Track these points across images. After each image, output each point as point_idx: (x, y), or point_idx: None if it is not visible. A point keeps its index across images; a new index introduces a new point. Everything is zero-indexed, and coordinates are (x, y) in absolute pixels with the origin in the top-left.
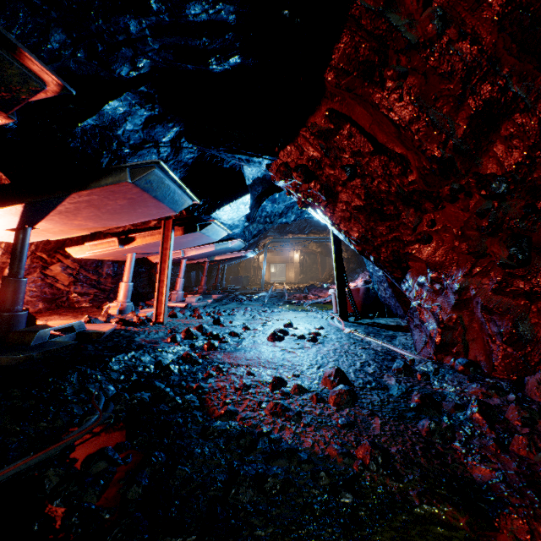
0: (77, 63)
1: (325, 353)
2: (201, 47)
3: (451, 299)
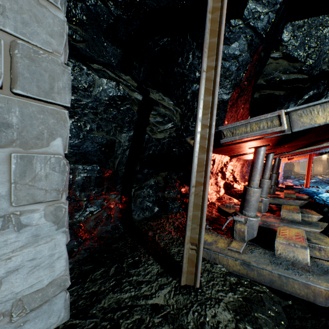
0: None
1: None
2: None
3: None
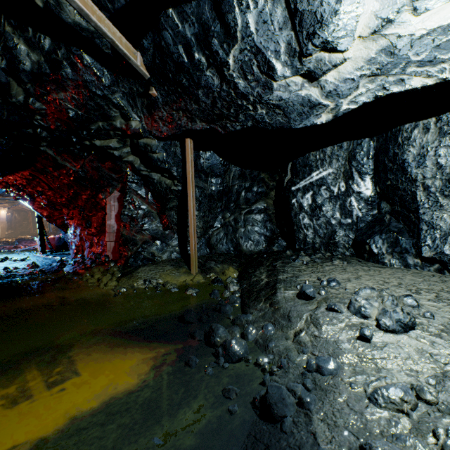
0: None
1: (29, 262)
2: None
3: (79, 238)
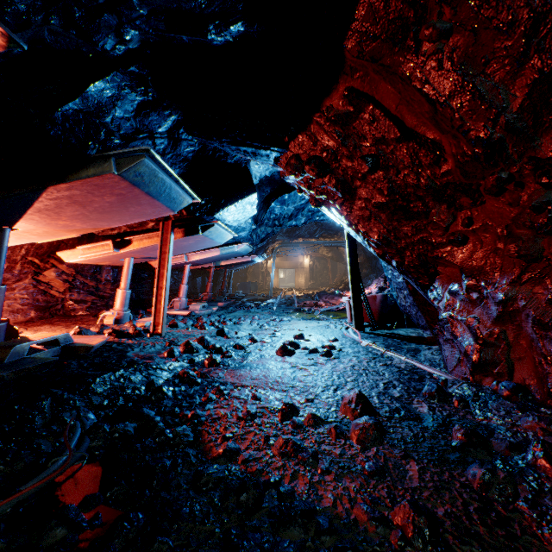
0: (53, 34)
1: (341, 371)
2: (197, 11)
3: (493, 311)
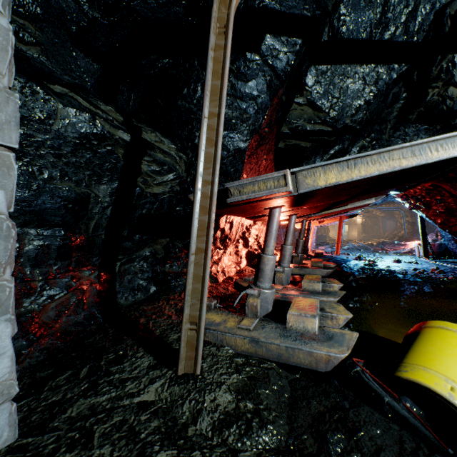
0: None
1: (425, 266)
2: None
3: None
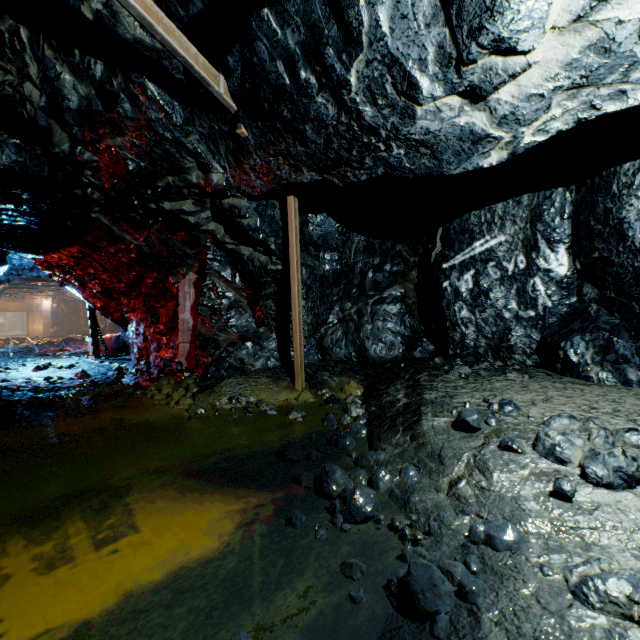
0: None
1: (78, 370)
2: (0, 217)
3: (142, 337)
